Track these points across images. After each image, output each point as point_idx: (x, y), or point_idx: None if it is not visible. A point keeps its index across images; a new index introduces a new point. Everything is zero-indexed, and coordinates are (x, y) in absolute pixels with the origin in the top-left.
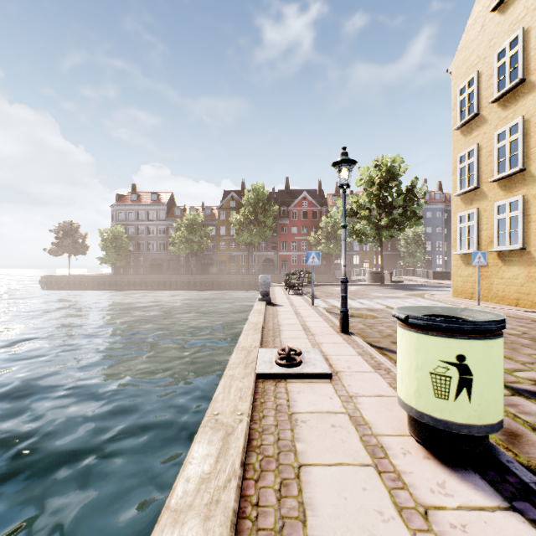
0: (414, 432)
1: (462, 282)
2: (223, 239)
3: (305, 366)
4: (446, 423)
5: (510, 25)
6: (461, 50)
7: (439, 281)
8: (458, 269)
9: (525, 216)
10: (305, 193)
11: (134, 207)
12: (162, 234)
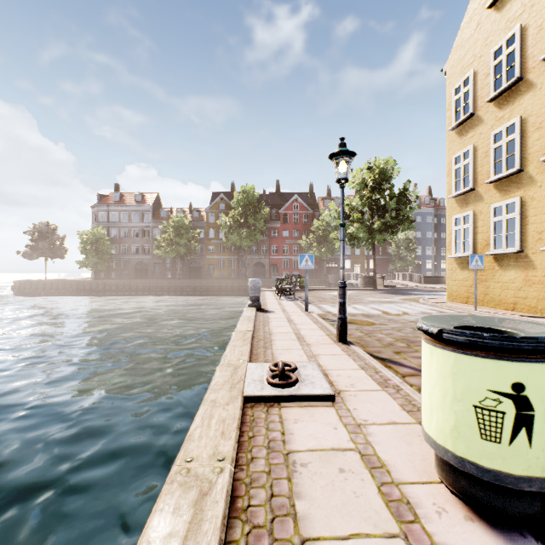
0: (447, 480)
1: (457, 286)
2: (211, 243)
3: (302, 385)
4: (498, 474)
5: (507, 23)
6: (457, 49)
7: (430, 286)
8: (453, 273)
9: (522, 218)
10: (296, 196)
11: (117, 208)
12: (147, 237)
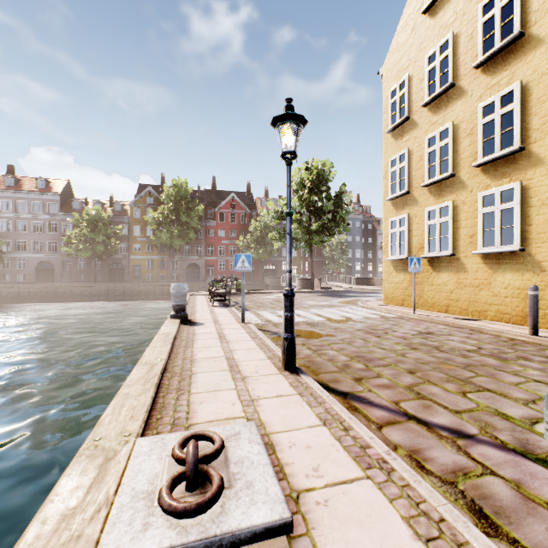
0: None
1: (394, 289)
2: (137, 241)
3: (229, 499)
4: None
5: (440, 29)
6: (393, 52)
7: (362, 287)
8: (389, 275)
9: (455, 222)
10: (233, 195)
11: (10, 194)
12: (54, 232)
